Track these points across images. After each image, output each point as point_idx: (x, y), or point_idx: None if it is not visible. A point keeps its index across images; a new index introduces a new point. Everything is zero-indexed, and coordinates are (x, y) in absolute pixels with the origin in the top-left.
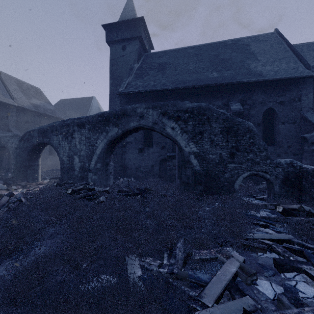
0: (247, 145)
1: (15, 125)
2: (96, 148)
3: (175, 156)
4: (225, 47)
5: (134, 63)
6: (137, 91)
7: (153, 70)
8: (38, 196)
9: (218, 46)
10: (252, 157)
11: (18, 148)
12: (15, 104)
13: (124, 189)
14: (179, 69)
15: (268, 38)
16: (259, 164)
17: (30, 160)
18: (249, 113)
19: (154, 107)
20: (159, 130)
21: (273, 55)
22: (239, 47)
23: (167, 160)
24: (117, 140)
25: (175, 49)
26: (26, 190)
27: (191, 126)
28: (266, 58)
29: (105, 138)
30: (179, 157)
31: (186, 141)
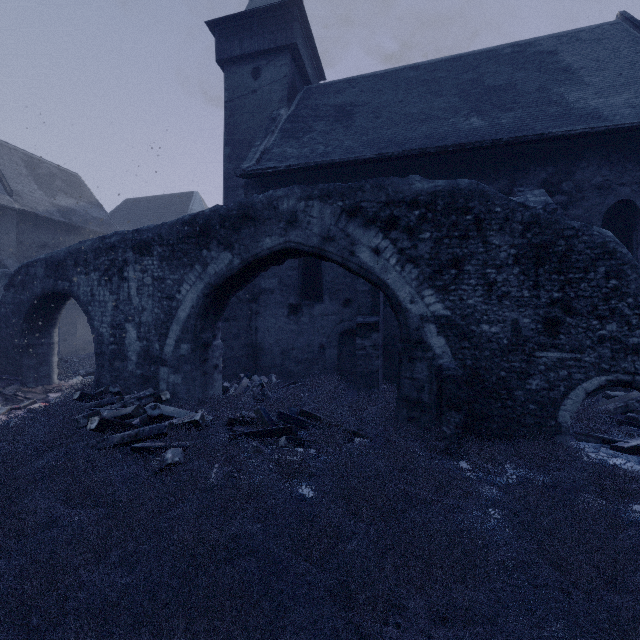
0: (598, 298)
1: (15, 252)
2: (179, 305)
3: (378, 325)
4: (496, 61)
5: (279, 106)
6: (285, 167)
7: (323, 120)
8: (7, 436)
9: (477, 61)
10: (617, 333)
11: (3, 304)
12: (15, 205)
13: (246, 414)
14: (386, 116)
15: (603, 33)
16: (639, 353)
17: (29, 334)
18: (568, 215)
19: (325, 196)
20: (339, 256)
21: (623, 70)
22: (532, 58)
23: (358, 333)
24: (231, 284)
25: (376, 74)
26: (9, 408)
27: (428, 245)
28: (605, 77)
29: (201, 280)
30: (387, 325)
31: (413, 286)
